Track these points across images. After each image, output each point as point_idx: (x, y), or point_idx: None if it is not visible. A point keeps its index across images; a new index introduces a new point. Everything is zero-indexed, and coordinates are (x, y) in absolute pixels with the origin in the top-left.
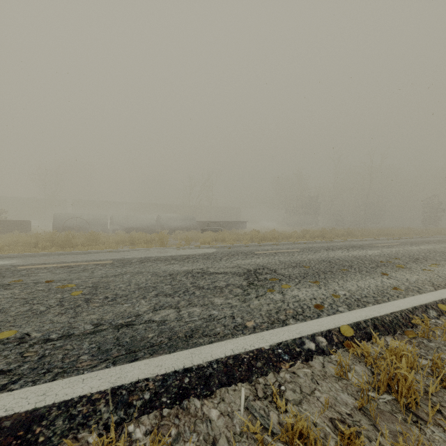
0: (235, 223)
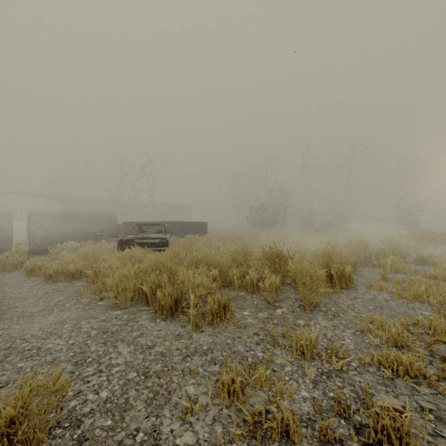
0: (190, 224)
